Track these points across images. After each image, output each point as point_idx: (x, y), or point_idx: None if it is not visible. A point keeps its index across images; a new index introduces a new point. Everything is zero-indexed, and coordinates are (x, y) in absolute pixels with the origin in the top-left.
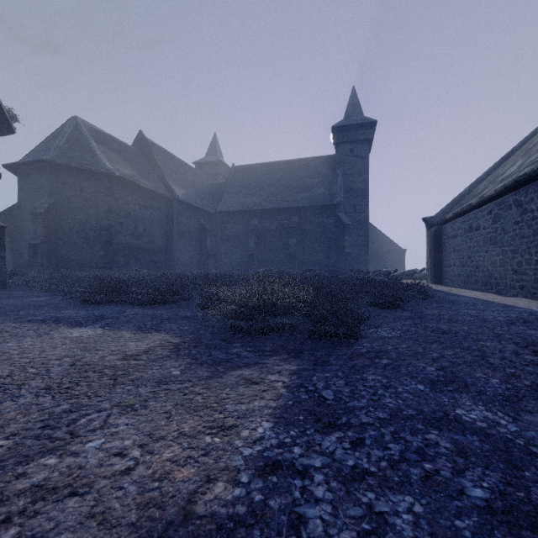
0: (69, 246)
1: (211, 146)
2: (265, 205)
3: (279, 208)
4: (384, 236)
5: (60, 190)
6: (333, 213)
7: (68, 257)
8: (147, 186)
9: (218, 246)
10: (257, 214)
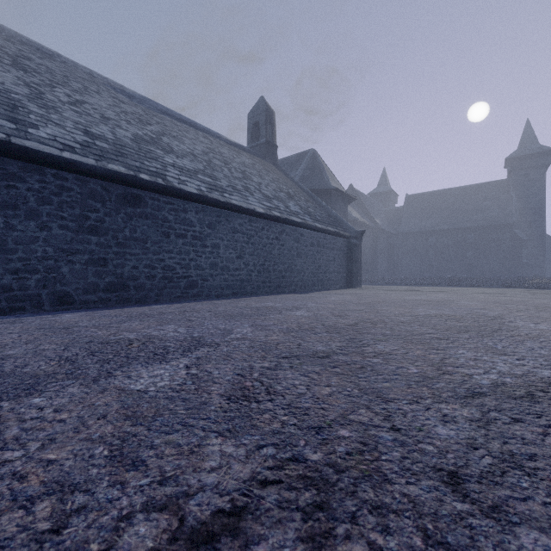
0: None
1: (381, 179)
2: (441, 226)
3: (455, 228)
4: None
5: None
6: (508, 230)
7: None
8: (367, 223)
9: (399, 258)
10: (434, 233)
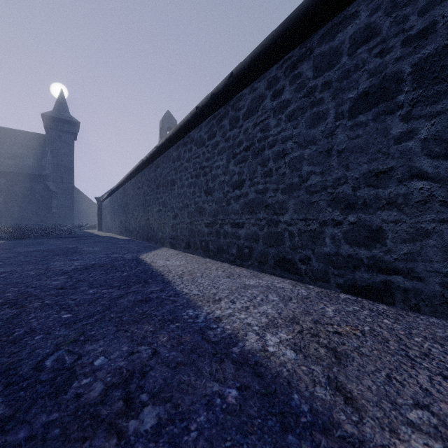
0: None
1: None
2: None
3: None
4: (90, 200)
5: None
6: (42, 181)
7: None
8: None
9: None
10: None
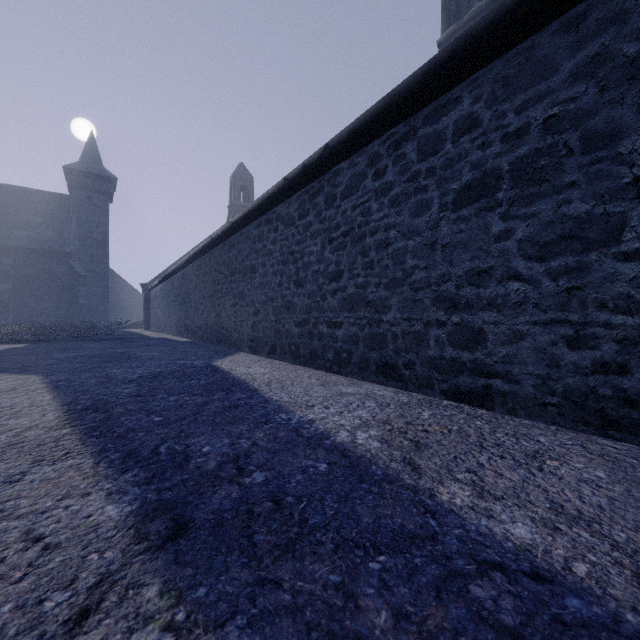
0: None
1: None
2: None
3: None
4: (131, 287)
5: None
6: (65, 261)
7: None
8: None
9: None
10: None
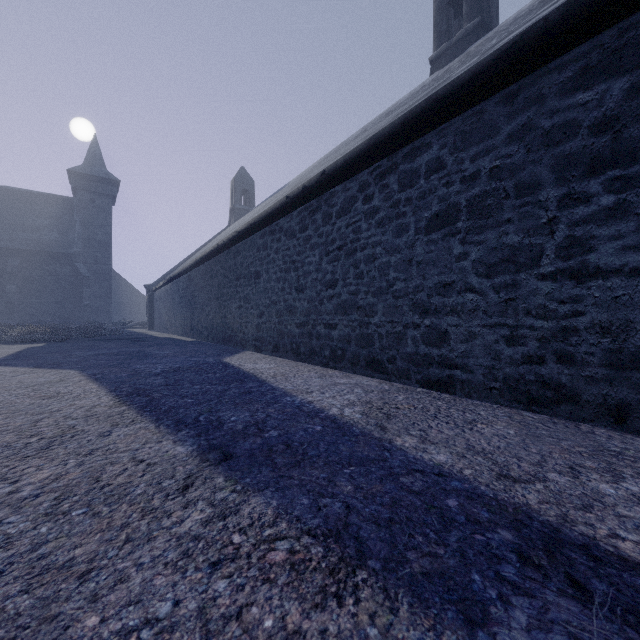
0: None
1: None
2: None
3: None
4: (133, 288)
5: None
6: (69, 263)
7: None
8: None
9: None
10: None
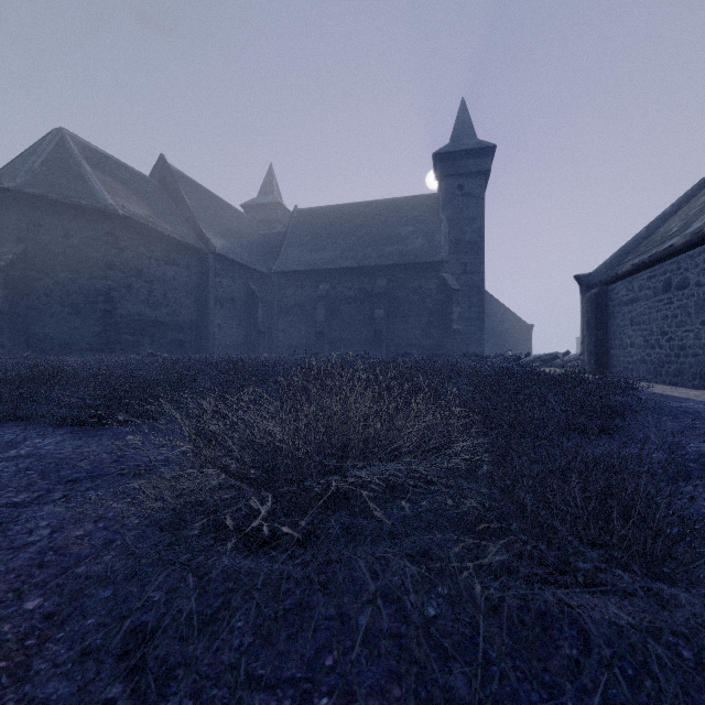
0: (47, 318)
1: (265, 183)
2: (339, 263)
3: (360, 267)
4: (503, 307)
5: (33, 234)
6: (435, 274)
7: (45, 335)
8: (168, 232)
9: (275, 321)
10: (329, 276)
